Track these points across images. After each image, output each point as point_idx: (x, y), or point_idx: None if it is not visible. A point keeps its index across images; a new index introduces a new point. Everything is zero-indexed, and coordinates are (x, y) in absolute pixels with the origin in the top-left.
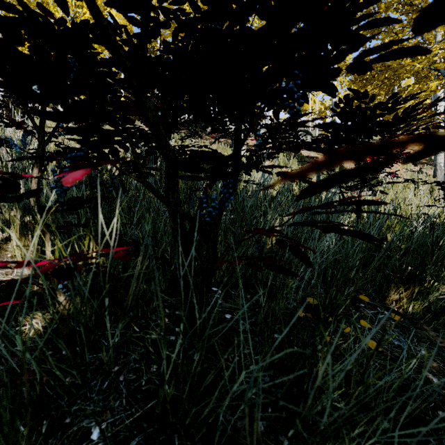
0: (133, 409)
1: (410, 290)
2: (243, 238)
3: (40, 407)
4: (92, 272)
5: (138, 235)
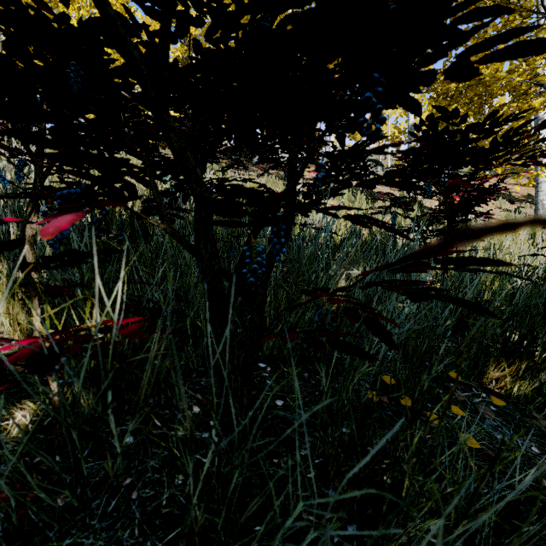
0: (148, 541)
1: (515, 367)
2: (299, 302)
3: (19, 541)
4: (87, 357)
5: (159, 298)
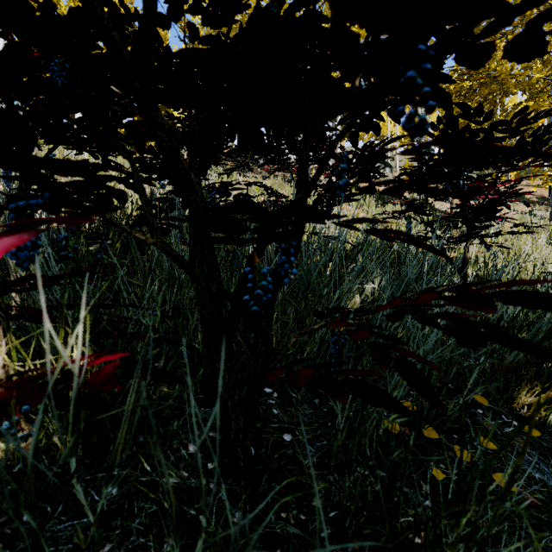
0: None
1: (551, 392)
2: (310, 328)
3: None
4: (39, 422)
5: (147, 325)
